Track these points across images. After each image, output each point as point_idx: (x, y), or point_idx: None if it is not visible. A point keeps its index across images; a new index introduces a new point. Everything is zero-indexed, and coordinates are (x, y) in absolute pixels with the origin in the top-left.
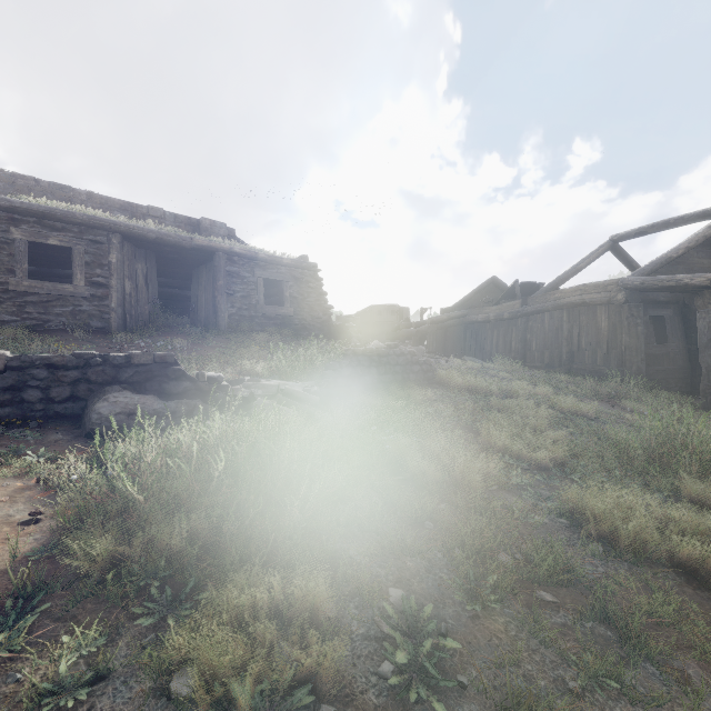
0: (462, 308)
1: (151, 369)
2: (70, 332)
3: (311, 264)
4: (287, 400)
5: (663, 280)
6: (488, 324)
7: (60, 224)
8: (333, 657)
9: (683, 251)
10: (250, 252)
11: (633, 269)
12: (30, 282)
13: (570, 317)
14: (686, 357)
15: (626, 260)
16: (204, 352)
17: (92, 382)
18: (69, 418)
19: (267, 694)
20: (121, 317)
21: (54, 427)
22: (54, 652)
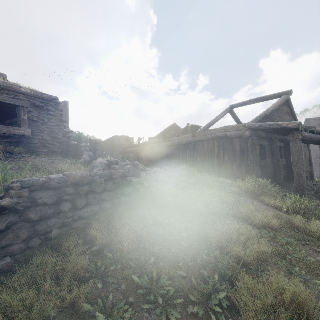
0: (160, 138)
1: None
2: None
3: (52, 97)
4: None
5: (272, 124)
6: (174, 147)
7: None
8: None
9: (271, 112)
10: None
11: (238, 122)
12: None
13: (219, 144)
14: (273, 166)
15: (235, 118)
16: None
17: None
18: None
19: None
20: None
21: None
22: None
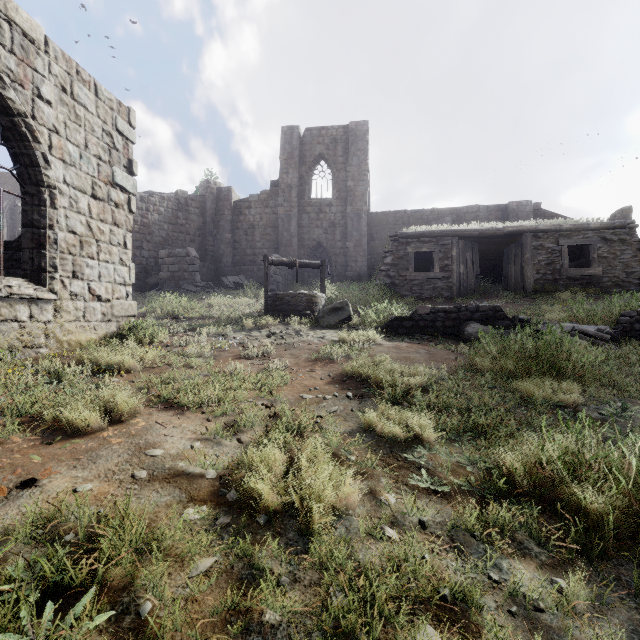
0: None
1: (488, 313)
2: (433, 299)
3: (625, 222)
4: (578, 335)
5: None
6: None
7: (427, 239)
8: (577, 404)
9: None
10: (554, 226)
11: None
12: (415, 274)
13: None
14: None
15: None
16: (514, 308)
17: (461, 319)
18: (452, 335)
19: (547, 401)
20: (458, 288)
21: (448, 338)
22: (480, 379)
